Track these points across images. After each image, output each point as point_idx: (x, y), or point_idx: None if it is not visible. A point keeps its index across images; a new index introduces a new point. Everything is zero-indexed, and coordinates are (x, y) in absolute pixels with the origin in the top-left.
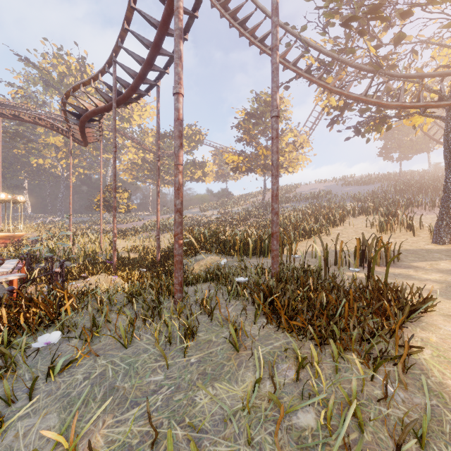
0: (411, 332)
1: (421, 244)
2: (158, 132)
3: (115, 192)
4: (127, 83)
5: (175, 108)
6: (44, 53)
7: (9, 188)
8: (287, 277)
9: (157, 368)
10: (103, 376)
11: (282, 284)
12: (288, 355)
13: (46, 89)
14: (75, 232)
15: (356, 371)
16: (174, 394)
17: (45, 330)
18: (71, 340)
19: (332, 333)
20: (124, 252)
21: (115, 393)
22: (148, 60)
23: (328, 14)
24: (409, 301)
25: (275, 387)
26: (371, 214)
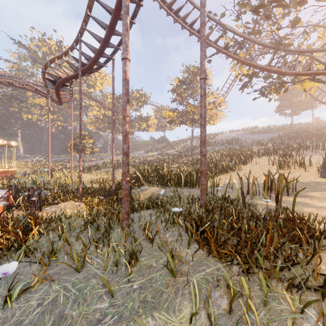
0: (323, 258)
1: (312, 178)
2: (113, 94)
3: (80, 139)
4: (89, 57)
5: (123, 70)
6: (31, 38)
7: (7, 136)
8: (213, 208)
9: (103, 294)
10: (54, 303)
11: (211, 215)
12: (220, 285)
13: (33, 64)
14: (53, 168)
15: (283, 300)
16: (116, 324)
17: (14, 253)
18: (33, 264)
19: (257, 261)
20: (88, 183)
21: (63, 322)
22: (105, 39)
23: (241, 4)
24: (317, 230)
25: (211, 324)
26: (272, 155)
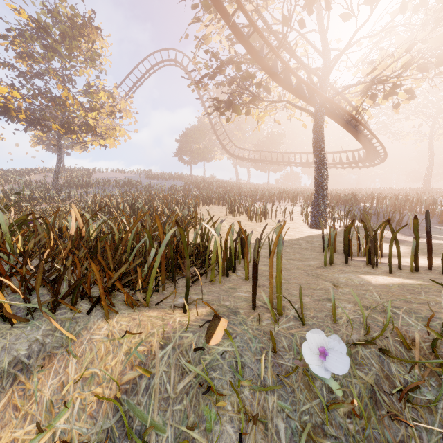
0: None
1: (308, 230)
2: None
3: None
4: None
5: None
6: None
7: None
8: None
9: None
10: None
11: None
12: None
13: None
14: None
15: None
16: None
17: None
18: None
19: None
20: None
21: None
22: None
23: None
24: None
25: None
26: (207, 204)
